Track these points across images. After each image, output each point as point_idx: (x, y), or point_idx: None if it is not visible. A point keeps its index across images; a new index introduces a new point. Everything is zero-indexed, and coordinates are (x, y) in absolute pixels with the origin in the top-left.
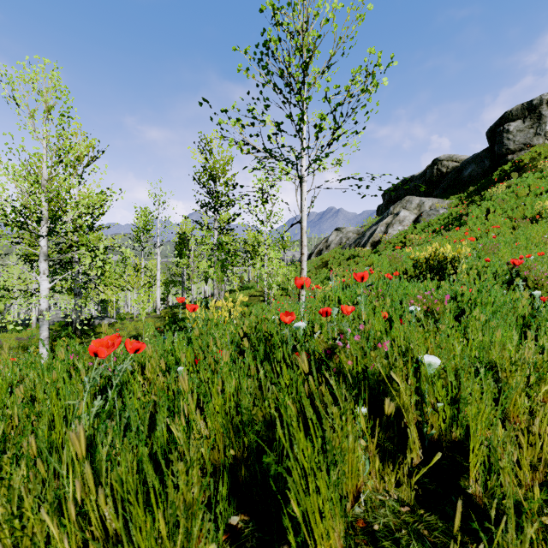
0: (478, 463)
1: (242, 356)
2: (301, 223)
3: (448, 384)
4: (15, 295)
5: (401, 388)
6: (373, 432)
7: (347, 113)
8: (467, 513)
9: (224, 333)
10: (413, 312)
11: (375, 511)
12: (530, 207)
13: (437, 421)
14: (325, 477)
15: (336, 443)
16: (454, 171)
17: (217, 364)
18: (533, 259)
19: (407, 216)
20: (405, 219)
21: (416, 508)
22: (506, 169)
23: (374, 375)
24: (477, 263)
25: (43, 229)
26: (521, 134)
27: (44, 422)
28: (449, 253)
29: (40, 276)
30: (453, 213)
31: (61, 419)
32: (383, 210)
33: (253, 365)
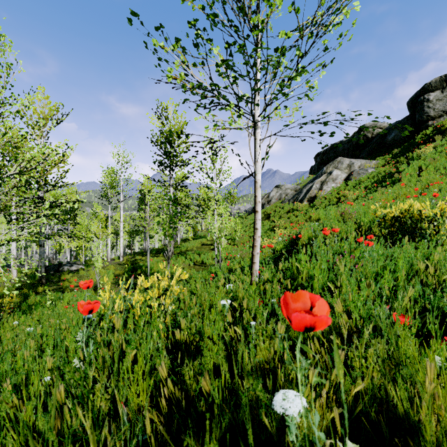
0: None
1: None
2: (255, 176)
3: None
4: None
5: None
6: None
7: (317, 32)
8: None
9: None
10: None
11: None
12: None
13: None
14: None
15: None
16: (378, 136)
17: None
18: None
19: (339, 174)
20: (337, 177)
21: None
22: (428, 133)
23: None
24: None
25: None
26: (440, 102)
27: None
28: (429, 211)
29: None
30: (381, 172)
31: None
32: (315, 170)
33: None
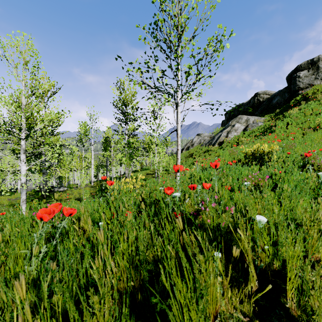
0: (293, 288)
1: (141, 214)
2: (177, 131)
3: (270, 232)
4: (8, 173)
5: (242, 237)
6: (225, 268)
7: (205, 64)
8: (287, 321)
9: (130, 198)
10: (246, 186)
11: (226, 321)
12: (313, 121)
13: (265, 258)
14: (195, 307)
15: (202, 280)
16: (267, 100)
17: (124, 220)
18: (316, 152)
19: (239, 127)
20: (238, 129)
21: (253, 319)
22: (298, 99)
23: (224, 229)
24: (282, 155)
25: (22, 134)
26: (307, 78)
27: (10, 261)
28: (266, 149)
29: (21, 162)
30: (266, 125)
31: (21, 258)
32: (225, 123)
33: (147, 220)
